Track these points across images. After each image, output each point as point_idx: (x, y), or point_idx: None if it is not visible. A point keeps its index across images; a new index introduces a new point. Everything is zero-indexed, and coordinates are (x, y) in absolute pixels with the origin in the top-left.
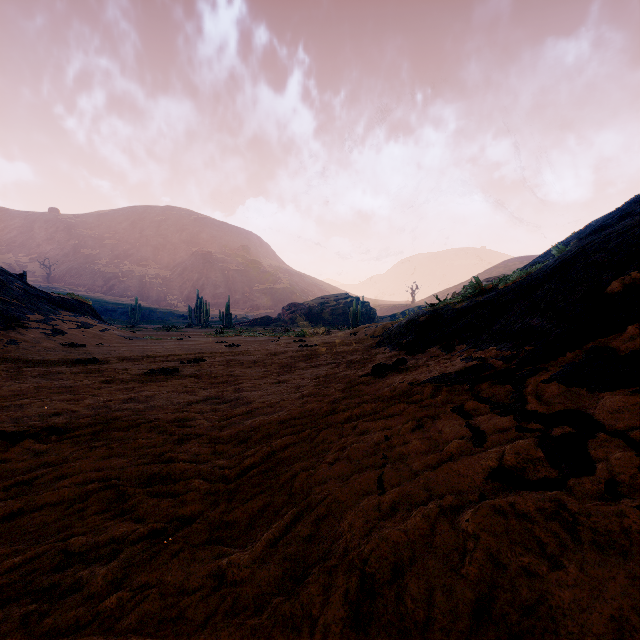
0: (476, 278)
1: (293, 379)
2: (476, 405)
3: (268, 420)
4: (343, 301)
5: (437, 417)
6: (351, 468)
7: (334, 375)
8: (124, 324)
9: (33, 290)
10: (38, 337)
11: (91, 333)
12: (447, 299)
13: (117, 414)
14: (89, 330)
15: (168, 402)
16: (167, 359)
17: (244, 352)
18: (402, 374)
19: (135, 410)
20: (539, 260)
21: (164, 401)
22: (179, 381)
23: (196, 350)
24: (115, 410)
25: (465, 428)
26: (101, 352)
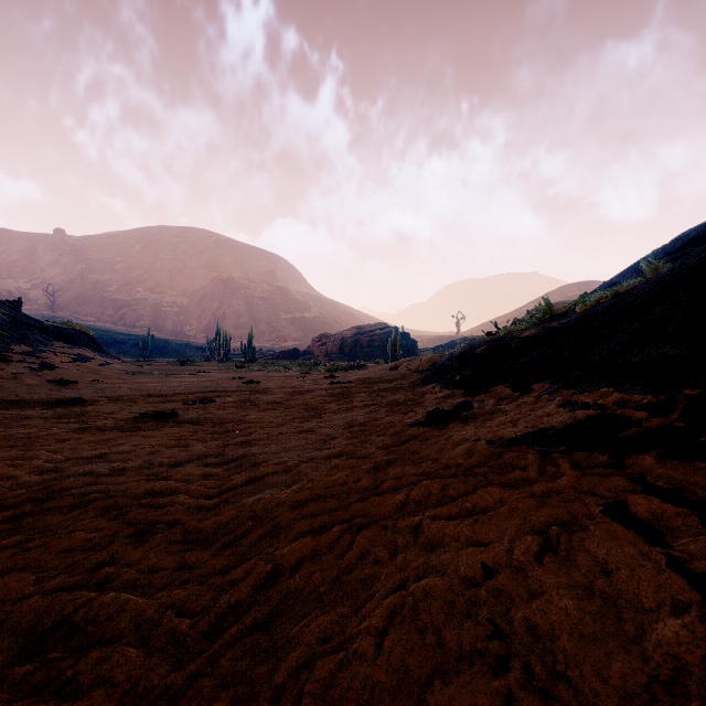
0: (546, 300)
1: (320, 427)
2: (657, 506)
3: (277, 499)
4: (380, 331)
5: (576, 525)
6: (425, 657)
7: (373, 422)
8: (135, 357)
9: (23, 318)
10: (20, 372)
11: (87, 367)
12: (509, 326)
13: (67, 483)
14: (85, 364)
15: (147, 462)
16: (169, 399)
17: (263, 390)
18: (470, 425)
19: (96, 476)
20: (617, 280)
21: (142, 461)
22: (173, 429)
23: (207, 388)
24: (69, 475)
25: (674, 575)
26: (94, 390)
